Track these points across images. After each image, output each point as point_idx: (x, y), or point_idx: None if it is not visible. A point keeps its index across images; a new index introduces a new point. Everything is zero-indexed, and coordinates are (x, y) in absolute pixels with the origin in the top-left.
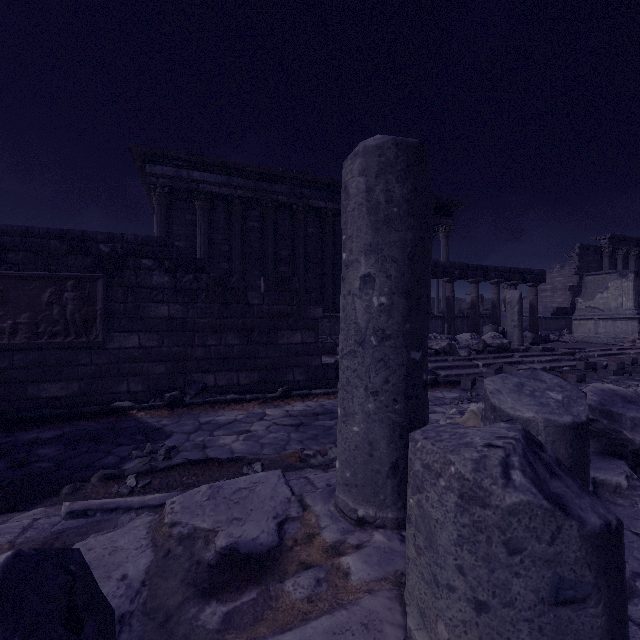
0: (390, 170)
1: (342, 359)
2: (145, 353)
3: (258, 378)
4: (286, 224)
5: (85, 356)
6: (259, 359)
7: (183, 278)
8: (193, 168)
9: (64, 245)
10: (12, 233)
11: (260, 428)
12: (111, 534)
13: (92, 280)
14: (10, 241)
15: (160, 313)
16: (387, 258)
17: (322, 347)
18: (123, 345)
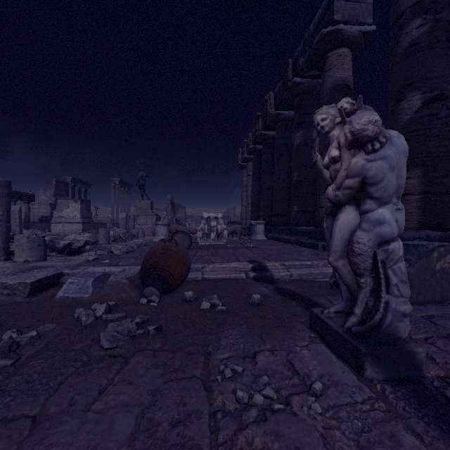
0: (4, 186)
1: None
2: None
3: None
4: None
5: None
6: None
7: None
8: None
9: None
10: None
11: None
12: None
13: None
14: None
15: None
16: (3, 204)
17: None
18: None
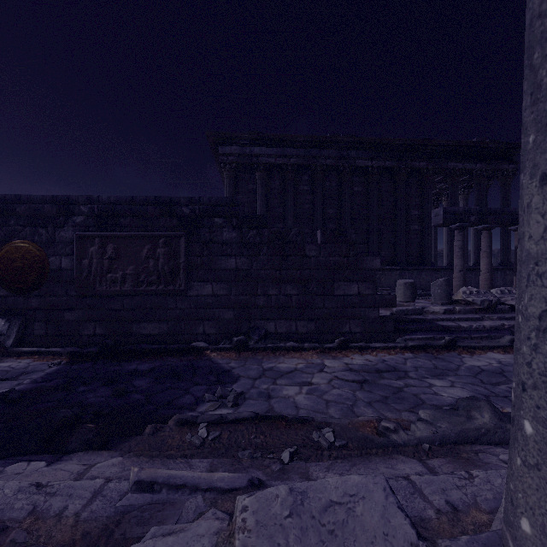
0: None
1: (546, 333)
2: (217, 300)
3: (315, 328)
4: (333, 185)
5: (172, 302)
6: (316, 309)
7: (248, 233)
8: (254, 145)
9: (157, 209)
10: (122, 202)
11: (321, 381)
12: (171, 540)
13: (177, 238)
14: (121, 209)
15: (229, 265)
16: None
17: (380, 299)
18: (200, 293)
